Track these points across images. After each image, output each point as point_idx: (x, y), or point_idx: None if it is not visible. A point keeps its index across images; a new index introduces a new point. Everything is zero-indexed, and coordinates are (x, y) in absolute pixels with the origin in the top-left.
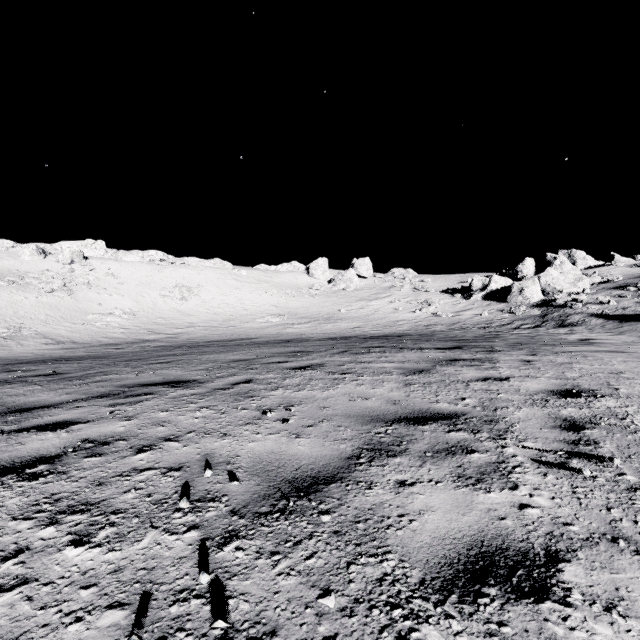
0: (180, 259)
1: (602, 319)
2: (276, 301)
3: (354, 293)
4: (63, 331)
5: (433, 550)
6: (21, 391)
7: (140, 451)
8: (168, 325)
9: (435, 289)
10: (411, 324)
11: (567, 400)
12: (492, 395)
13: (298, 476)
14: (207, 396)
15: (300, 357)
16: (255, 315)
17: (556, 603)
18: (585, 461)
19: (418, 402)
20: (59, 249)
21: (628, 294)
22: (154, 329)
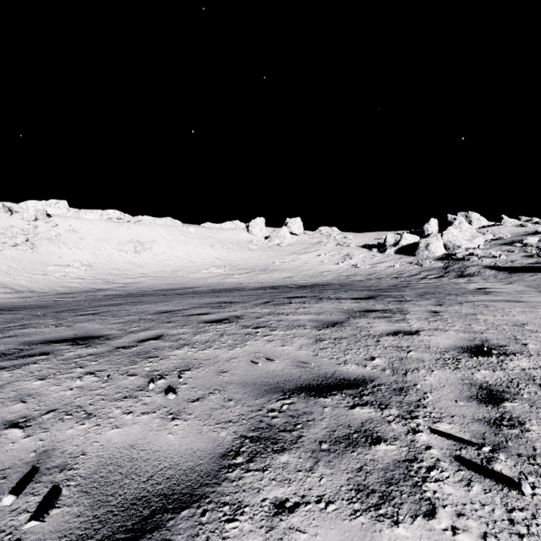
0: (135, 217)
1: (494, 270)
2: (219, 254)
3: (287, 248)
4: (23, 281)
5: None
6: None
7: None
8: (122, 275)
9: (355, 244)
10: (334, 274)
11: (479, 359)
12: (402, 353)
13: (144, 494)
14: (102, 357)
15: (223, 308)
16: (200, 267)
17: None
18: (514, 456)
19: (325, 363)
20: (25, 208)
21: (515, 249)
22: (108, 279)
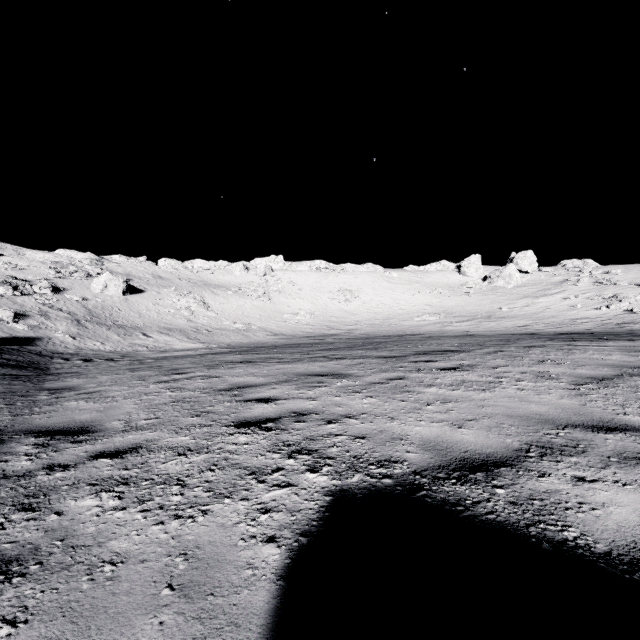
0: (339, 266)
1: None
2: (429, 300)
3: (515, 290)
4: (273, 326)
5: None
6: (359, 352)
7: (494, 368)
8: (340, 323)
9: (628, 282)
10: (596, 322)
11: None
12: None
13: (593, 377)
14: (488, 355)
15: (515, 342)
16: (411, 314)
17: None
18: None
19: None
20: (254, 265)
21: None
22: (331, 326)
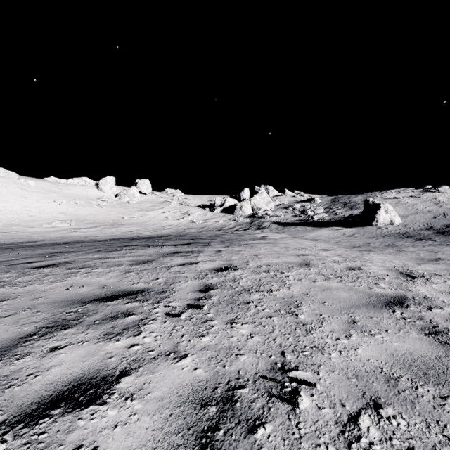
0: None
1: (277, 225)
2: (65, 209)
3: (136, 205)
4: None
5: (35, 394)
6: None
7: None
8: None
9: (194, 204)
10: (175, 228)
11: (218, 273)
12: (178, 274)
13: None
14: None
15: (56, 257)
16: (42, 221)
17: (97, 405)
18: (195, 309)
19: (123, 285)
20: None
21: (289, 211)
22: None
